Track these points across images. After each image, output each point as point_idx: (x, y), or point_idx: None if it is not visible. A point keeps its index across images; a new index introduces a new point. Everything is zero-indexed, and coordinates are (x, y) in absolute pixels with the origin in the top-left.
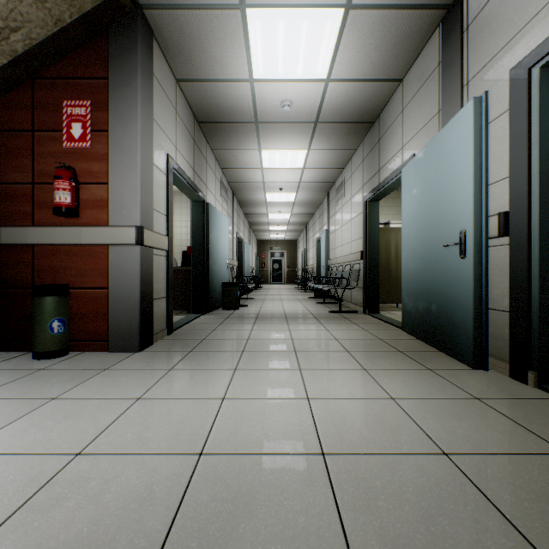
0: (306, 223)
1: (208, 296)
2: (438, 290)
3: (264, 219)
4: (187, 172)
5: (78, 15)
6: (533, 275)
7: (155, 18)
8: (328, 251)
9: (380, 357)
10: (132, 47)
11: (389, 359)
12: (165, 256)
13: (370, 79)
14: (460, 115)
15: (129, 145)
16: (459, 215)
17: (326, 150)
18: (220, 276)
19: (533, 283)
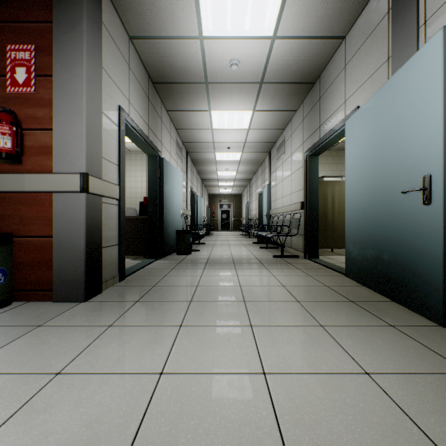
0: (250, 179)
1: (162, 242)
2: (392, 238)
3: (214, 175)
4: (141, 127)
5: None
6: None
7: None
8: (270, 203)
9: (333, 308)
10: None
11: (343, 312)
12: (117, 205)
13: (314, 36)
14: (423, 51)
15: (74, 90)
16: (421, 159)
17: (269, 111)
18: (175, 224)
19: None
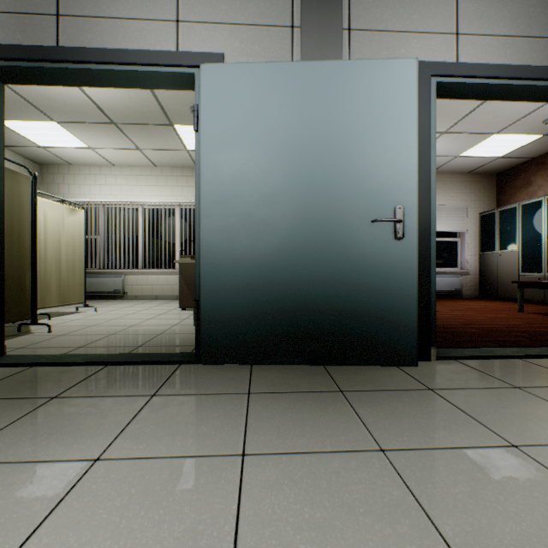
0: None
1: None
2: (340, 281)
3: None
4: None
5: None
6: (432, 262)
7: None
8: None
9: (399, 414)
10: None
11: (410, 409)
12: None
13: None
14: (392, 64)
15: None
16: (390, 187)
17: None
18: None
19: (431, 268)
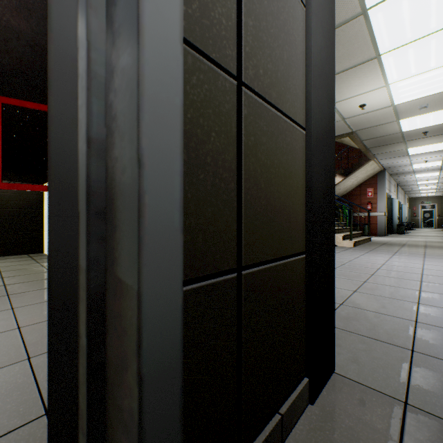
0: None
1: (392, 228)
2: None
3: (415, 189)
4: (387, 193)
5: (373, 175)
6: None
7: (387, 168)
8: None
9: None
10: (382, 177)
11: None
12: (385, 217)
13: None
14: None
15: (382, 196)
16: None
17: None
18: (395, 222)
19: None
